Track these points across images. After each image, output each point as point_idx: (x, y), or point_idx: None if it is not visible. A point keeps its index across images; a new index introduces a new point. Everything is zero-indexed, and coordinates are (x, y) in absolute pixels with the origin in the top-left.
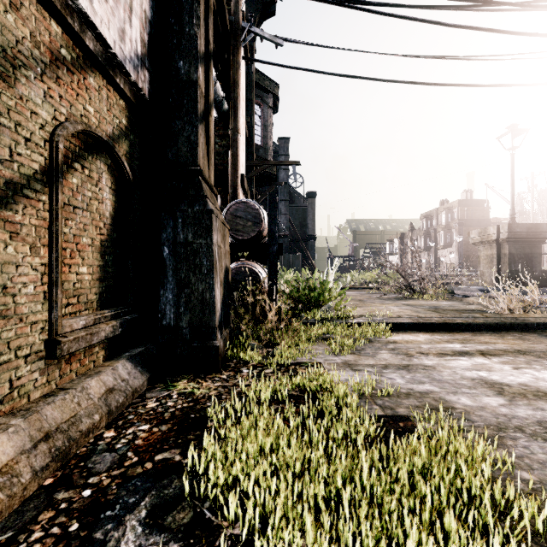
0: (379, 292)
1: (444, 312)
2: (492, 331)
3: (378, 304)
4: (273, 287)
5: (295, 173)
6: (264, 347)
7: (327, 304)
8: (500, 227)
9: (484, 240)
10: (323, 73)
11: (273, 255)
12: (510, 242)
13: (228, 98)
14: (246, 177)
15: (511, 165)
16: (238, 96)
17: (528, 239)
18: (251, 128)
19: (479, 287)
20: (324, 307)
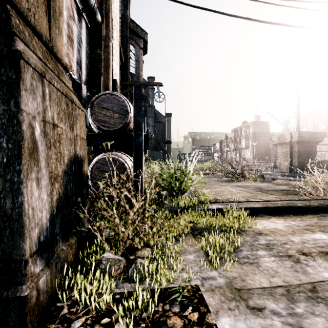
0: (214, 176)
1: (269, 192)
2: (327, 212)
3: (218, 186)
4: (139, 177)
5: (159, 92)
6: (122, 259)
7: (189, 191)
8: (292, 134)
9: (281, 142)
10: (182, 3)
11: (138, 146)
12: (299, 143)
13: (102, 14)
14: (123, 92)
15: (297, 94)
16: (109, 7)
17: (309, 142)
18: (127, 57)
19: (280, 173)
20: (186, 194)
